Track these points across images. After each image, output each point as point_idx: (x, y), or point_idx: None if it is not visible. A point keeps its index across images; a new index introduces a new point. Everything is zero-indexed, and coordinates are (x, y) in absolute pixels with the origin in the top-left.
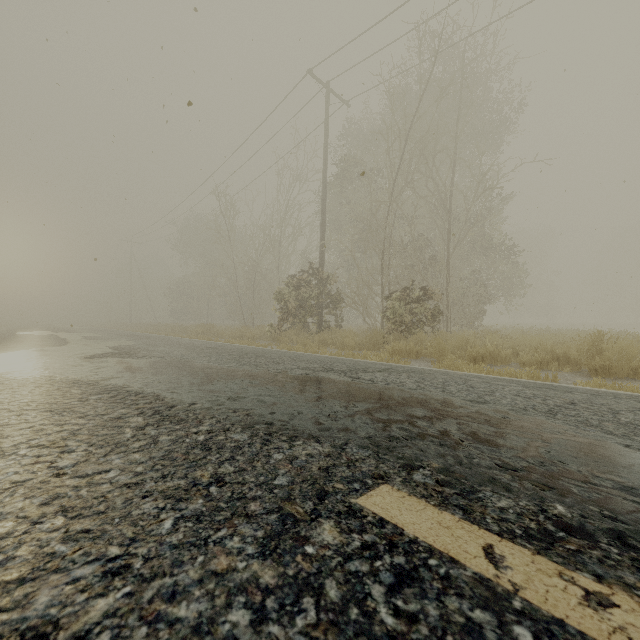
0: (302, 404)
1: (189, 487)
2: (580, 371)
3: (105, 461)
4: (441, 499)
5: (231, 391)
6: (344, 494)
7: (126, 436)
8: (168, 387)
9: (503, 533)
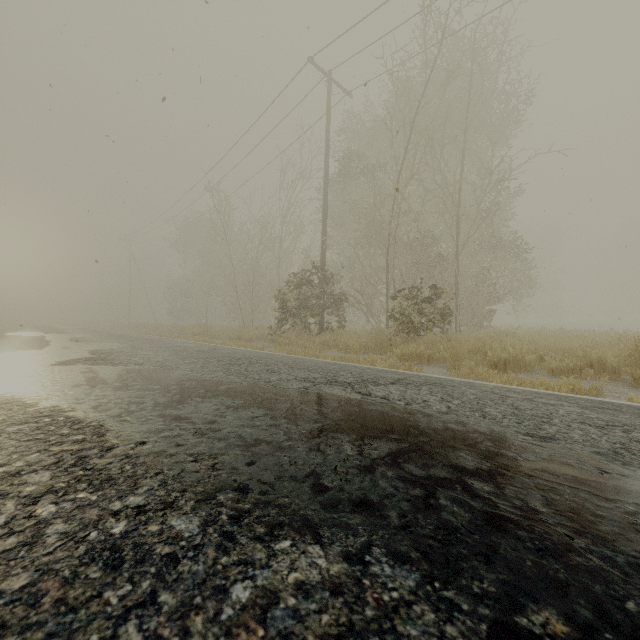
0: (296, 443)
1: None
2: (619, 380)
3: None
4: None
5: (203, 418)
6: None
7: None
8: (122, 411)
9: None
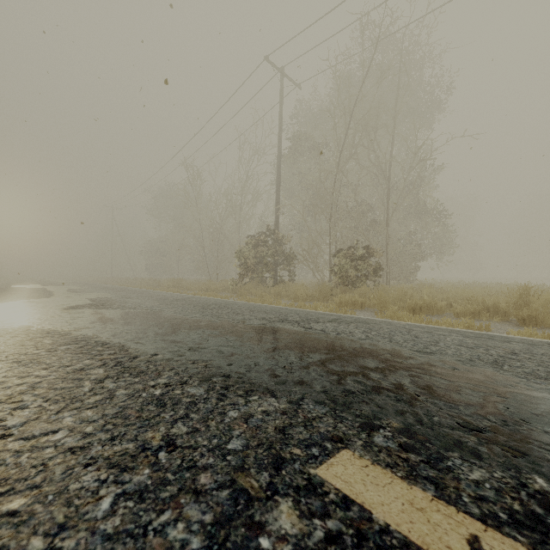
0: (259, 355)
1: (137, 452)
2: (508, 321)
3: (56, 419)
4: (408, 469)
5: (192, 341)
6: (302, 462)
7: (84, 390)
8: (134, 337)
9: (486, 518)
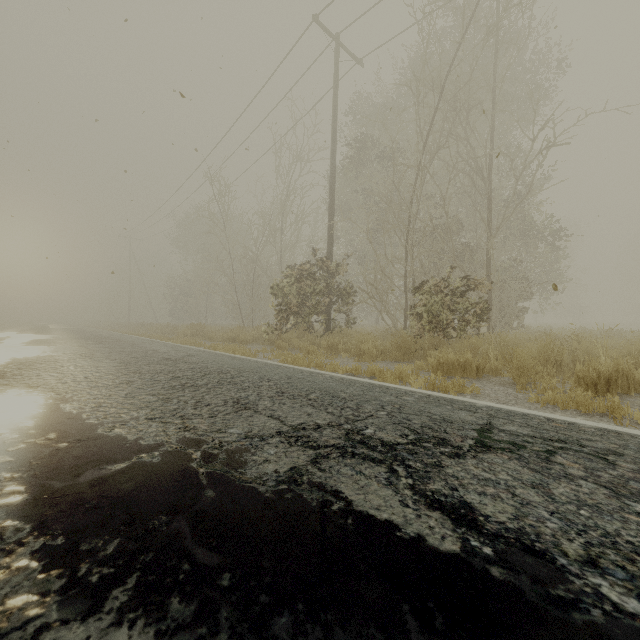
0: None
1: None
2: None
3: None
4: None
5: None
6: None
7: None
8: None
9: None
